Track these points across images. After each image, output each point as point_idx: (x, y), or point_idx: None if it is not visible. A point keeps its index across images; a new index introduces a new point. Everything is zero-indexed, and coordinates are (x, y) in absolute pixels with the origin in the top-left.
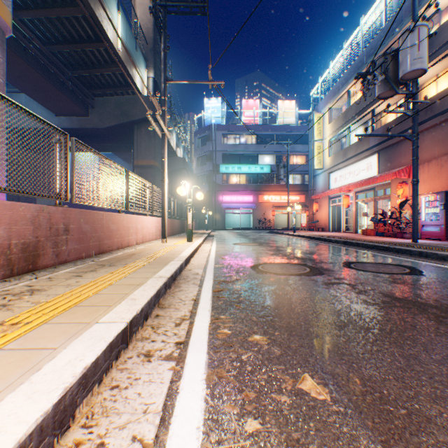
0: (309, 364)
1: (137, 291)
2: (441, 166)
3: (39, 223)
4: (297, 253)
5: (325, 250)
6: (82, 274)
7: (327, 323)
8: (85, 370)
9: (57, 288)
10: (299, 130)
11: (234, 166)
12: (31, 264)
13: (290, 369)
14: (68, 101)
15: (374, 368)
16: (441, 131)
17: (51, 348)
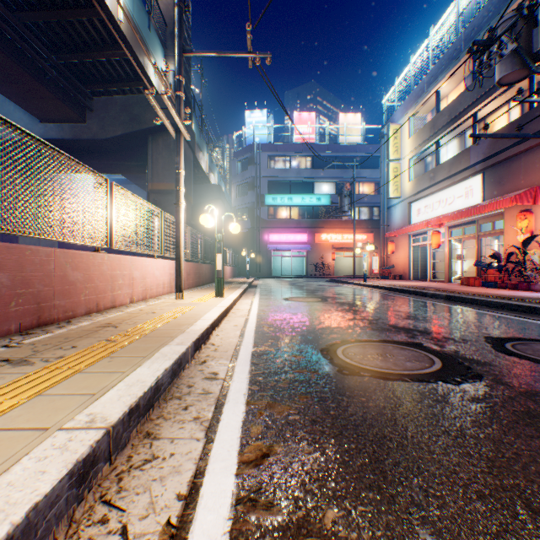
0: None
1: None
2: None
3: None
4: (389, 316)
5: (430, 312)
6: None
7: None
8: None
9: None
10: (366, 151)
11: (283, 197)
12: None
13: None
14: (53, 98)
15: None
16: None
17: None
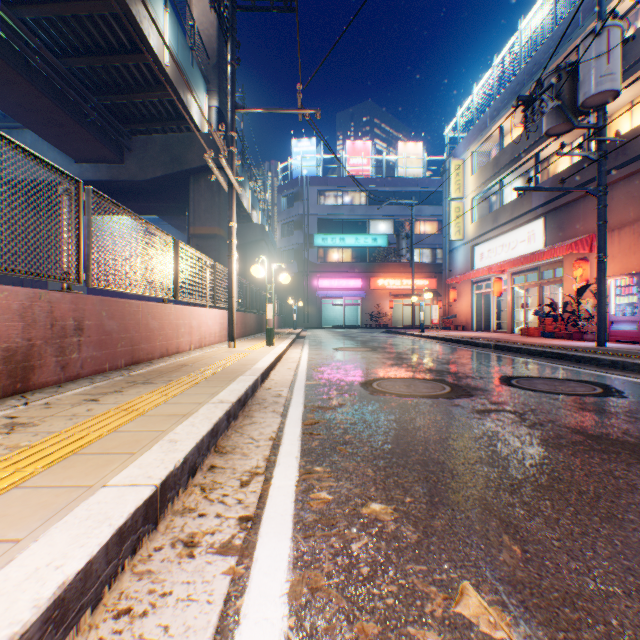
0: (470, 561)
1: (181, 427)
2: (639, 234)
3: (33, 318)
4: (429, 362)
5: (470, 359)
6: (99, 398)
7: (490, 481)
8: (61, 591)
9: (54, 420)
10: (428, 185)
11: (334, 237)
12: (19, 382)
13: (438, 573)
14: (92, 140)
15: (585, 570)
16: (638, 184)
17: (10, 541)
